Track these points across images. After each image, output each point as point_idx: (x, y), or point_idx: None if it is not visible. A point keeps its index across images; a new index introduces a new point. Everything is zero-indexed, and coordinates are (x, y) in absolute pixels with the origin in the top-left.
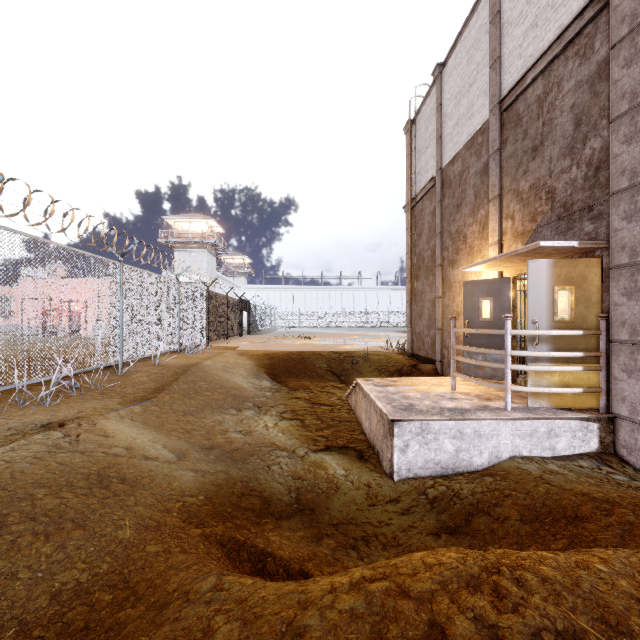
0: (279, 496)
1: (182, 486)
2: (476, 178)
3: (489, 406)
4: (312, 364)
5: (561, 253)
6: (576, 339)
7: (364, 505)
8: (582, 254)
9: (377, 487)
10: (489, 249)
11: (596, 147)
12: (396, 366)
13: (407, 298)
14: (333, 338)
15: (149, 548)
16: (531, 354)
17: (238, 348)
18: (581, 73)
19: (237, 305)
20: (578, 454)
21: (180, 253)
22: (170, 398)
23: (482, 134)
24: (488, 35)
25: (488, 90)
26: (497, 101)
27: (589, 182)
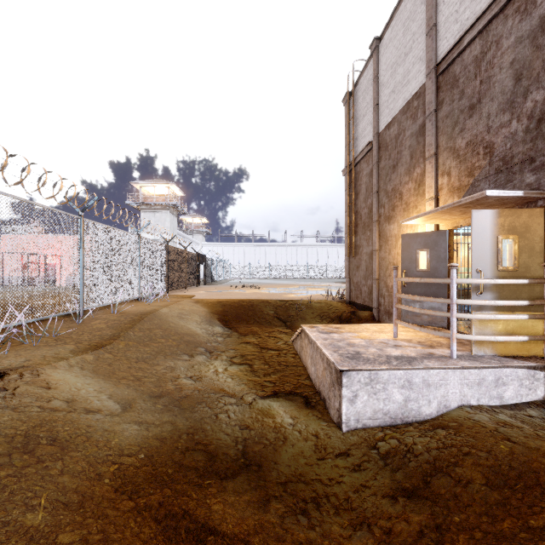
0: (225, 450)
1: (122, 443)
2: (412, 139)
3: (434, 354)
4: (260, 311)
5: (503, 204)
6: (519, 288)
7: (313, 459)
8: (523, 205)
9: (325, 438)
10: (425, 204)
11: (538, 99)
12: (336, 313)
13: (346, 252)
14: (279, 288)
15: (62, 538)
16: (477, 303)
17: (194, 297)
18: (522, 29)
19: (195, 259)
20: (525, 402)
21: (145, 214)
22: (125, 344)
23: (418, 98)
24: (424, 6)
25: (424, 57)
26: (433, 65)
27: (531, 134)
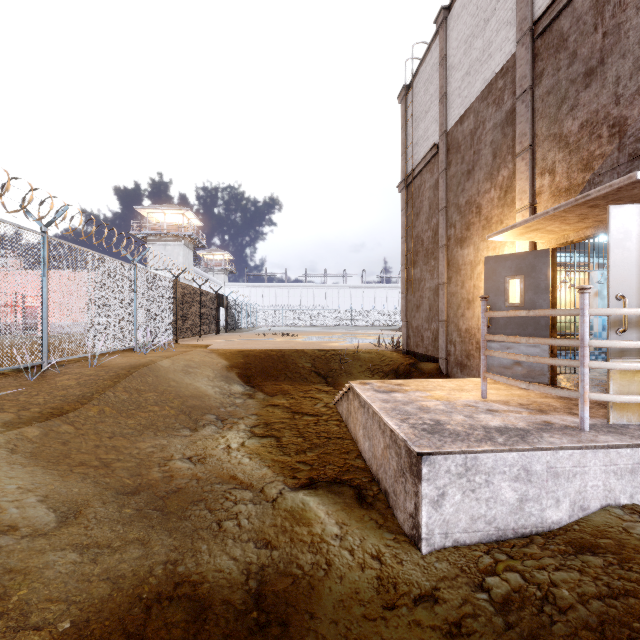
0: (227, 594)
1: (32, 597)
2: (495, 132)
3: (552, 423)
4: (294, 364)
5: None
6: None
7: (376, 607)
8: None
9: (394, 565)
10: (516, 216)
11: None
12: (391, 365)
13: (402, 288)
14: (318, 336)
15: None
16: (624, 344)
17: (209, 346)
18: None
19: (213, 300)
20: None
21: (154, 246)
22: (98, 410)
23: (504, 76)
24: None
25: (513, 18)
26: (528, 26)
27: None
